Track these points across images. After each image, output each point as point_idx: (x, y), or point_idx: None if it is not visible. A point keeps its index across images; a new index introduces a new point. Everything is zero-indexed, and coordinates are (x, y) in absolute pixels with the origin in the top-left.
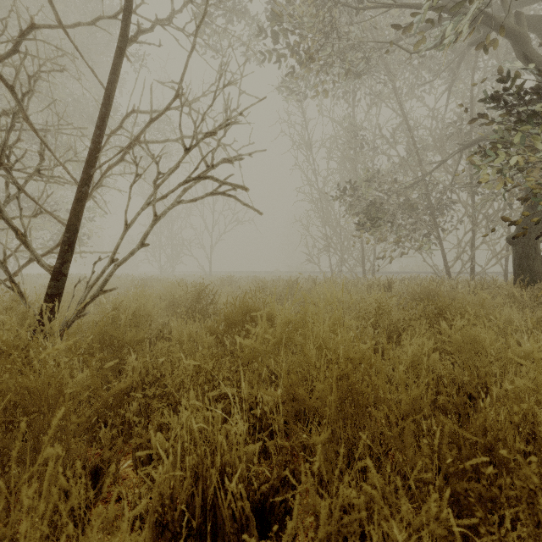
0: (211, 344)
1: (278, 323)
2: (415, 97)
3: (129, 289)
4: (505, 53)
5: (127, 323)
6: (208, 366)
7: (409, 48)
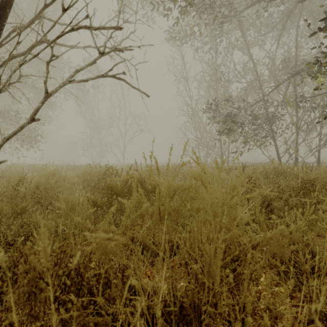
0: (91, 217)
1: (157, 194)
2: (257, 44)
3: (66, 172)
4: (317, 15)
5: (26, 194)
6: (40, 266)
7: (252, 13)
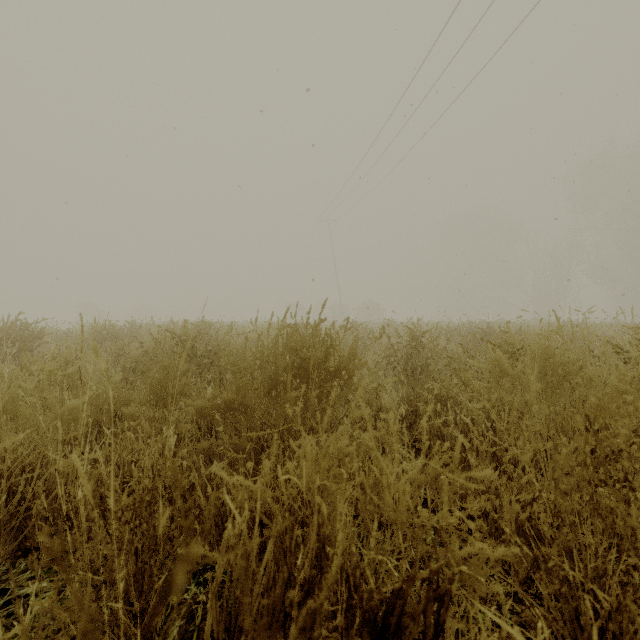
0: None
1: None
2: None
3: None
4: None
5: None
6: None
7: None
